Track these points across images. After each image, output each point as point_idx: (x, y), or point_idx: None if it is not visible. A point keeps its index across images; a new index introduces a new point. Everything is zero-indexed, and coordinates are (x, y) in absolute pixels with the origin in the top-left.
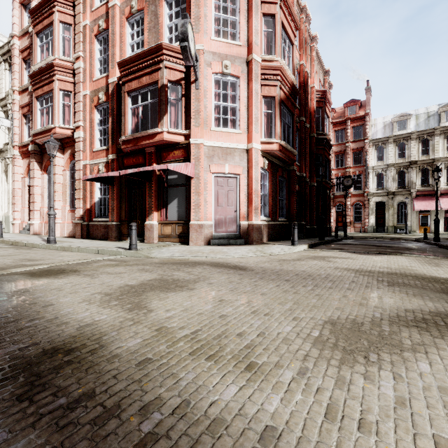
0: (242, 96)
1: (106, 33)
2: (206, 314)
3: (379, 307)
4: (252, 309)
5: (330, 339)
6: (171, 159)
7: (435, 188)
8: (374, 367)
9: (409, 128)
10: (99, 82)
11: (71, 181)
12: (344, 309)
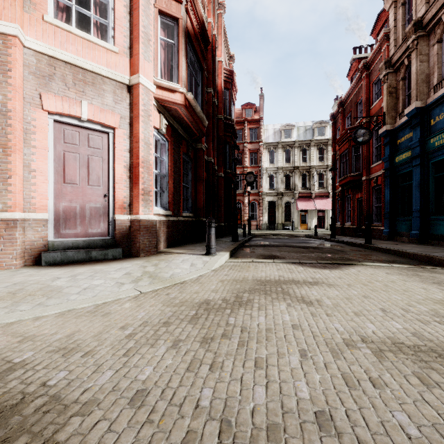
0: None
1: None
2: None
3: None
4: None
5: None
6: None
7: (312, 191)
8: None
9: (293, 137)
10: None
11: None
12: None
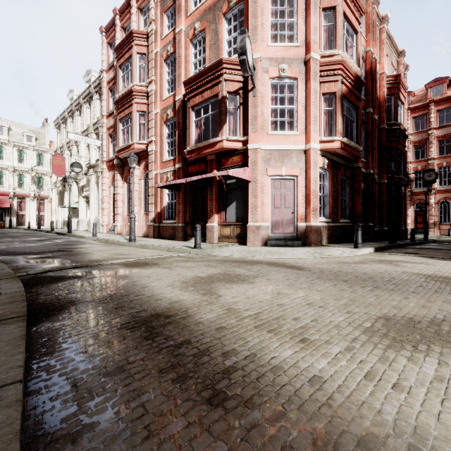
0: (300, 97)
1: (173, 56)
2: (265, 302)
3: (444, 310)
4: (307, 302)
5: (380, 330)
6: (229, 165)
7: None
8: (421, 354)
9: None
10: (168, 100)
11: (145, 189)
12: (402, 308)
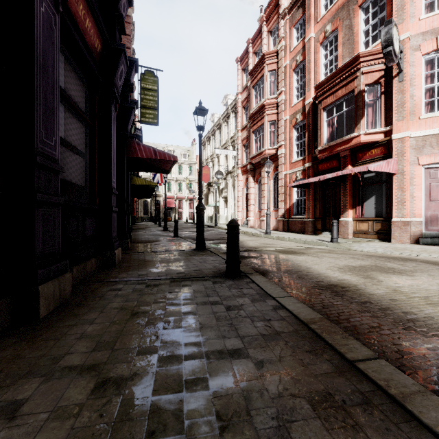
0: None
1: (302, 64)
2: (432, 291)
3: None
4: None
5: None
6: (367, 159)
7: None
8: None
9: None
10: (296, 106)
11: (274, 188)
12: None
